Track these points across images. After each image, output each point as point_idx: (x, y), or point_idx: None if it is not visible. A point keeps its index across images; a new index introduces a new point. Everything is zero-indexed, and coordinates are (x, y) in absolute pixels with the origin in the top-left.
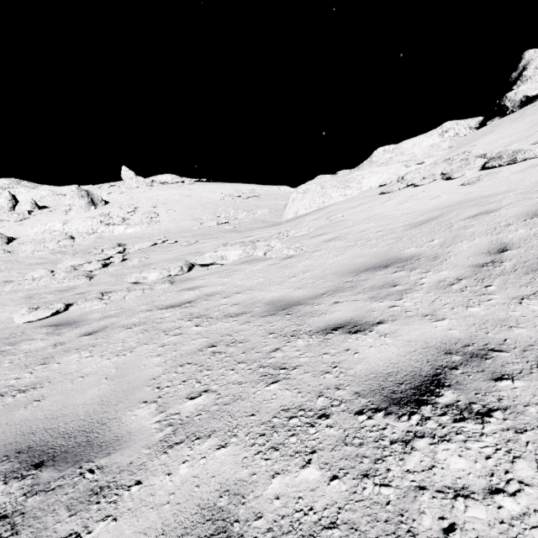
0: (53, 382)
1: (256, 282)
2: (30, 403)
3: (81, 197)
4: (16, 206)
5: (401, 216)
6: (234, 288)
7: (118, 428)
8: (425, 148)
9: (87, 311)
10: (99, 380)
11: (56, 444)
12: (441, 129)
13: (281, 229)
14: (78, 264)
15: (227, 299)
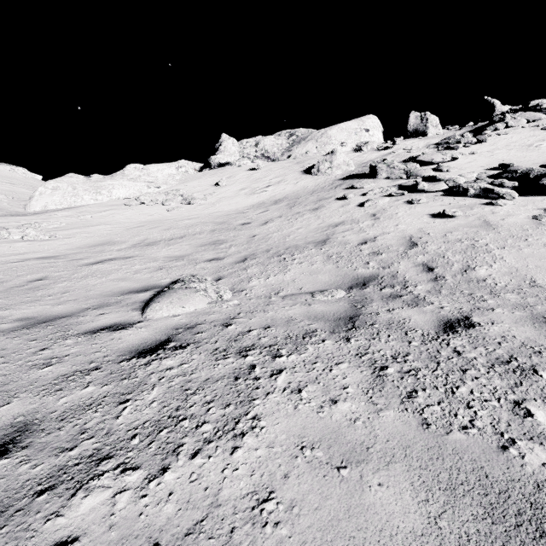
0: None
1: (23, 252)
2: None
3: None
4: None
5: (127, 223)
6: (6, 254)
7: None
8: (166, 175)
9: None
10: None
11: None
12: (178, 164)
13: (31, 220)
14: None
15: (5, 258)
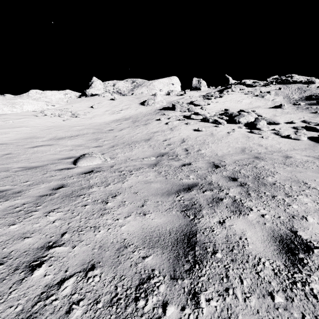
0: None
1: None
2: None
3: None
4: None
5: (40, 127)
6: None
7: None
8: (57, 98)
9: None
10: None
11: None
12: (65, 92)
13: None
14: None
15: None
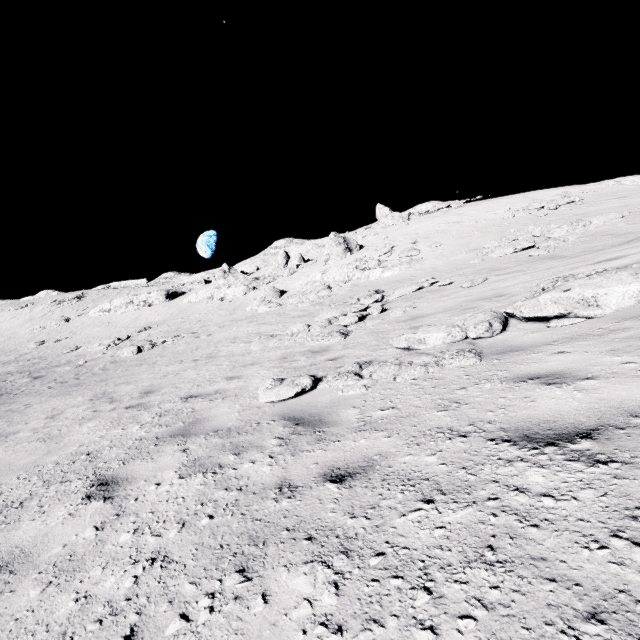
0: None
1: None
2: None
3: (337, 244)
4: (288, 262)
5: None
6: None
7: None
8: None
9: (339, 398)
10: None
11: None
12: None
13: None
14: (333, 317)
15: None
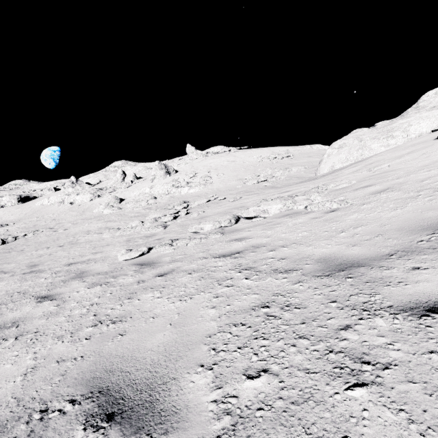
0: (133, 317)
1: (301, 235)
2: (116, 335)
3: (161, 169)
4: (125, 178)
5: None
6: (279, 241)
7: (176, 394)
8: None
9: (161, 254)
10: (165, 324)
11: (126, 394)
12: None
13: (318, 183)
14: (158, 217)
15: (273, 252)
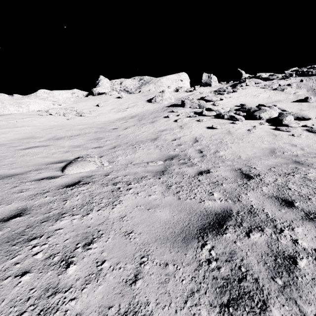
0: None
1: None
2: None
3: None
4: None
5: (42, 126)
6: None
7: None
8: (64, 98)
9: None
10: None
11: None
12: (72, 91)
13: None
14: None
15: None
